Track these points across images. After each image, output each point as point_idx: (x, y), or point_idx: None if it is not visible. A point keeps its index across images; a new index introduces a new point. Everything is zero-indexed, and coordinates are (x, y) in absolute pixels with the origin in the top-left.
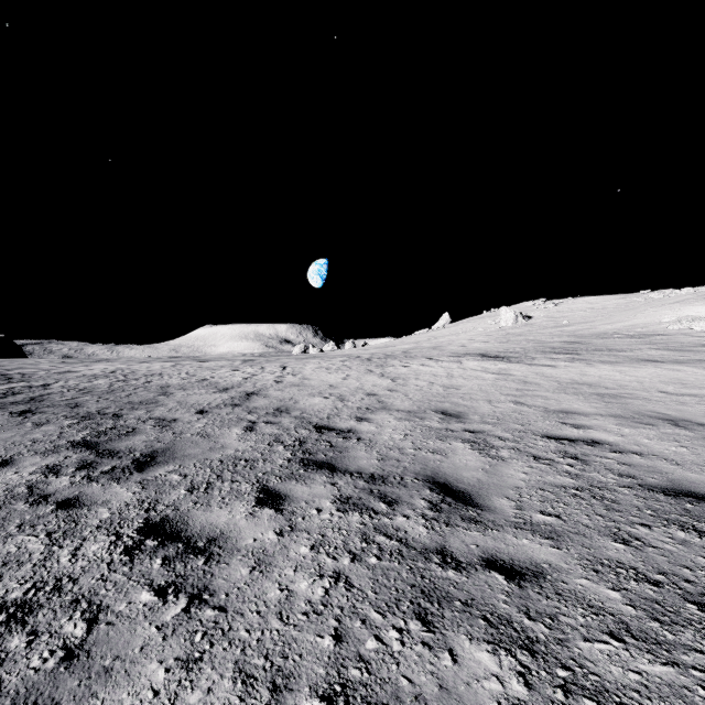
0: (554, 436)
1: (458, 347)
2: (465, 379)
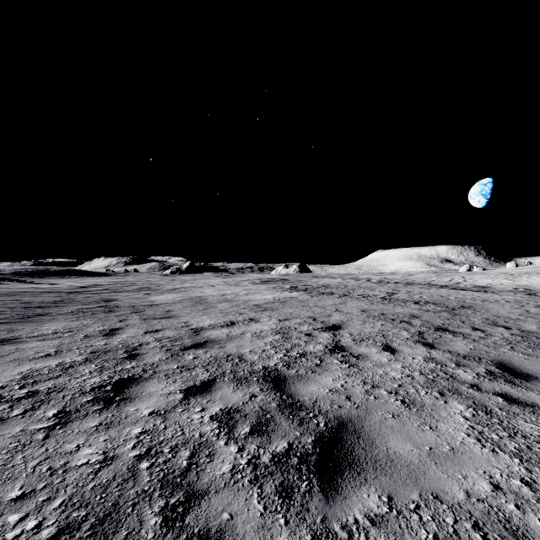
0: (538, 288)
1: None
2: None
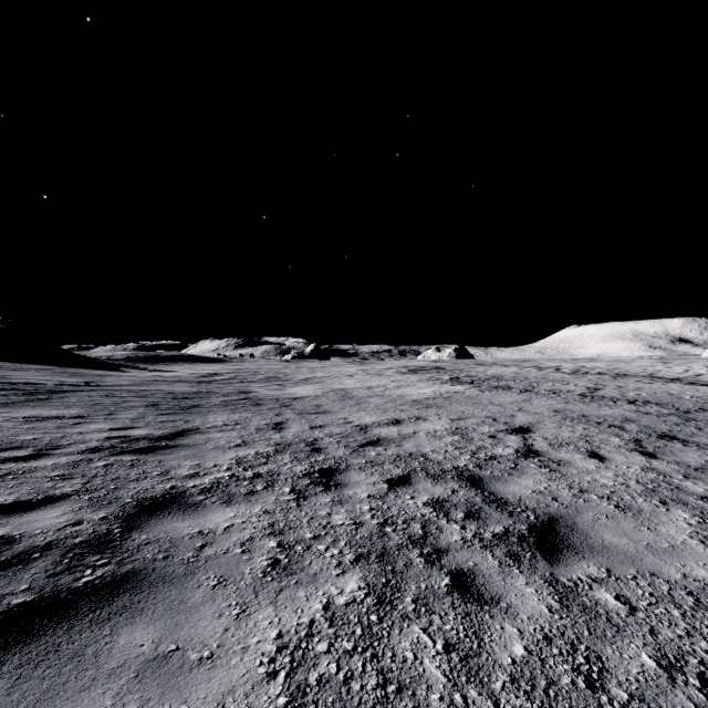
0: None
1: None
2: None
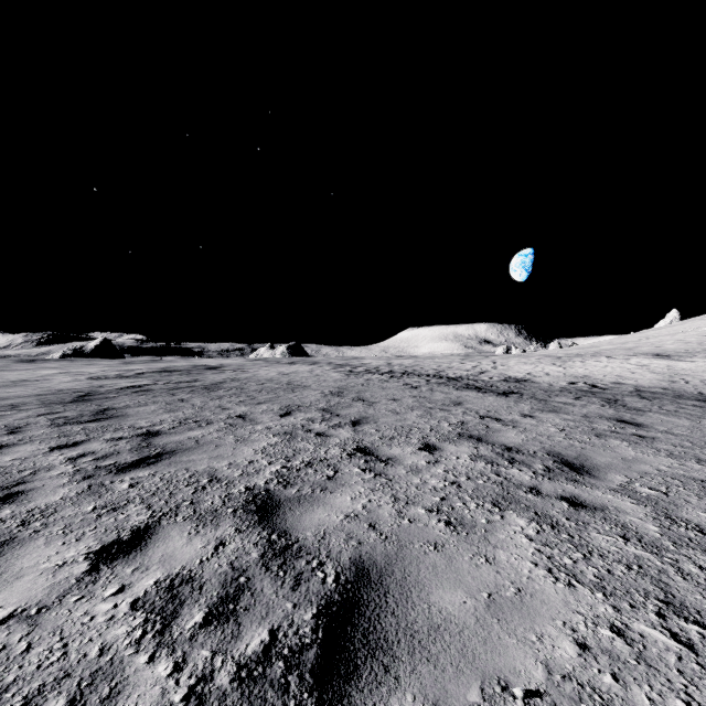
0: (608, 382)
1: (650, 348)
2: (611, 368)
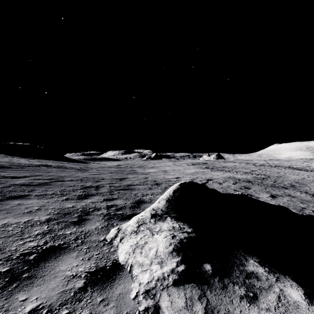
0: None
1: None
2: None
